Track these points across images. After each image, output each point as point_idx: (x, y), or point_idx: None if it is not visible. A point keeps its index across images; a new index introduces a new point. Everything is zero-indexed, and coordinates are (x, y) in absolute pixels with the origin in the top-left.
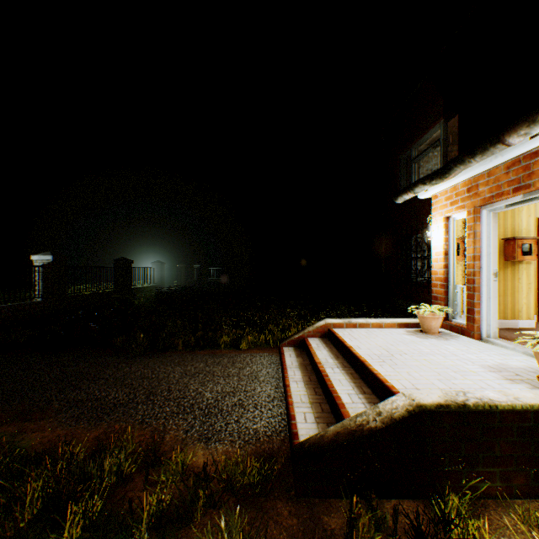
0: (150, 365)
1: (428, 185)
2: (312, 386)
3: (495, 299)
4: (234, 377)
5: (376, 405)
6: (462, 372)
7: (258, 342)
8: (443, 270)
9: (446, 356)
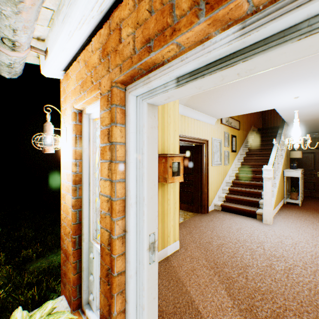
0: None
1: None
2: None
3: (154, 303)
4: None
5: None
6: None
7: None
8: (74, 212)
9: None
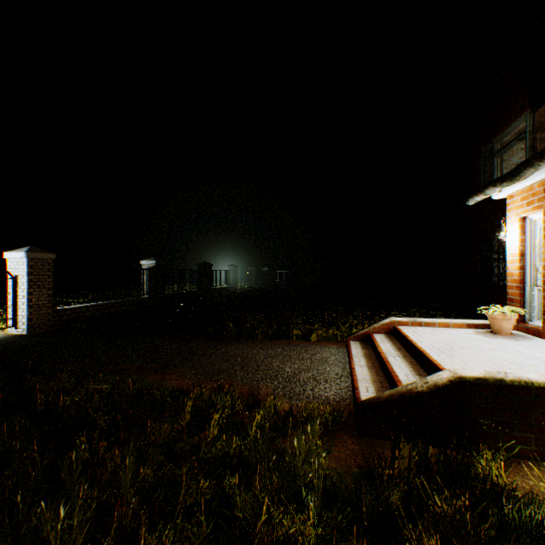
0: (239, 347)
1: (498, 187)
2: (375, 370)
3: None
4: (307, 359)
5: (425, 377)
6: (519, 365)
7: (326, 337)
8: (518, 272)
9: (509, 352)
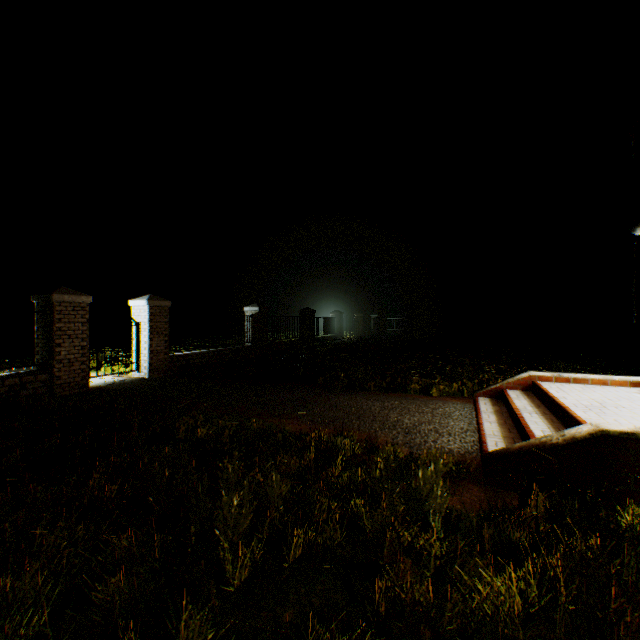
0: (352, 397)
1: None
2: (506, 427)
3: None
4: (428, 413)
5: (562, 431)
6: None
7: (449, 392)
8: None
9: None
